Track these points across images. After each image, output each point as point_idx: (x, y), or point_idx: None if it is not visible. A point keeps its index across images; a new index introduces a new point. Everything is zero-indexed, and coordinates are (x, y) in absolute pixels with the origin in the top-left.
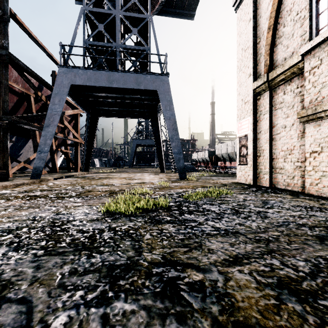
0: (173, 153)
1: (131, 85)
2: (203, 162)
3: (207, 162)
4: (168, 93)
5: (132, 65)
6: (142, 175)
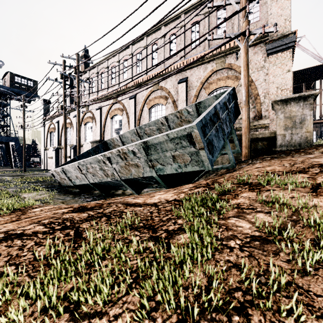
0: (21, 162)
1: (3, 140)
2: (37, 163)
3: (39, 163)
4: (19, 143)
5: (2, 131)
6: (4, 169)
